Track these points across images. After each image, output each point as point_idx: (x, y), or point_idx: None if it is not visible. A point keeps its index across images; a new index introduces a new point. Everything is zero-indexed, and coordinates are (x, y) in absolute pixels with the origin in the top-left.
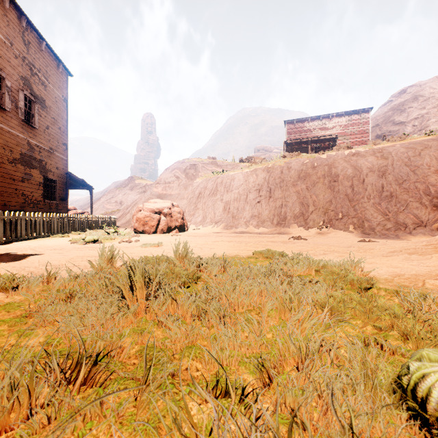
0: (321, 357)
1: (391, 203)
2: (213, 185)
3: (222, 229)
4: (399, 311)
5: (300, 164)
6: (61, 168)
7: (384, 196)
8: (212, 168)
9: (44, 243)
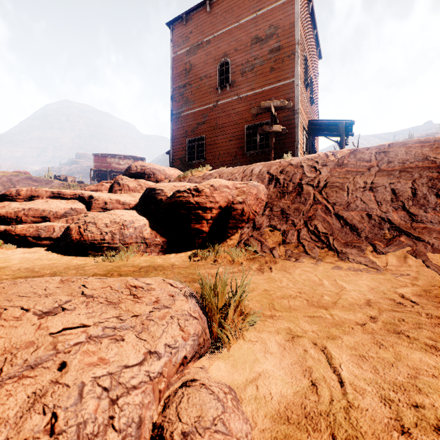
0: None
1: None
2: None
3: None
4: None
5: None
6: None
7: None
8: (28, 182)
9: None
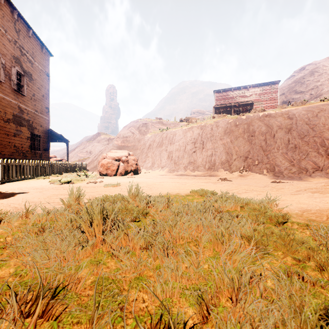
0: (252, 289)
1: (295, 153)
2: (159, 139)
3: (166, 172)
4: (312, 242)
5: (226, 123)
6: (44, 126)
7: (290, 147)
8: (159, 126)
9: (29, 183)
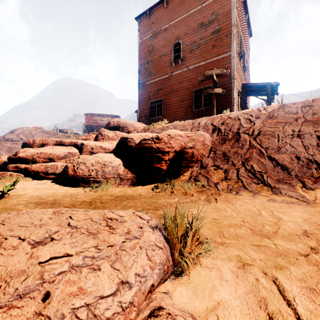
0: None
1: None
2: None
3: None
4: None
5: None
6: None
7: None
8: (42, 134)
9: None
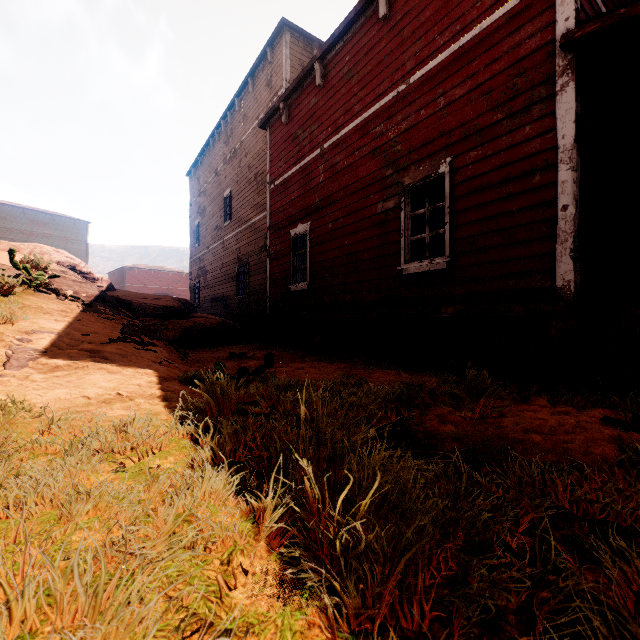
0: None
1: None
2: None
3: None
4: None
5: None
6: None
7: None
8: None
9: None
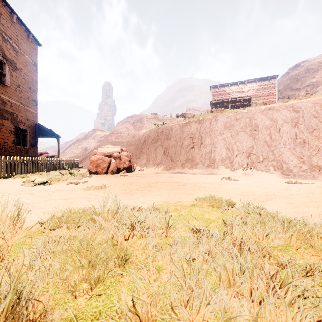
0: None
1: (305, 148)
2: (155, 134)
3: (162, 170)
4: None
5: (225, 117)
6: (31, 120)
7: (298, 142)
8: (154, 121)
9: None
